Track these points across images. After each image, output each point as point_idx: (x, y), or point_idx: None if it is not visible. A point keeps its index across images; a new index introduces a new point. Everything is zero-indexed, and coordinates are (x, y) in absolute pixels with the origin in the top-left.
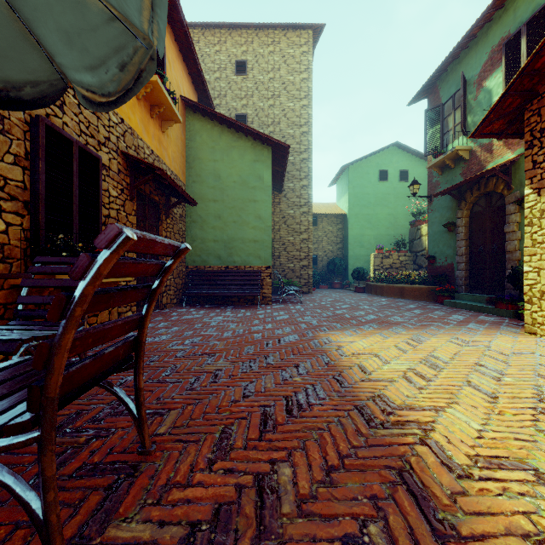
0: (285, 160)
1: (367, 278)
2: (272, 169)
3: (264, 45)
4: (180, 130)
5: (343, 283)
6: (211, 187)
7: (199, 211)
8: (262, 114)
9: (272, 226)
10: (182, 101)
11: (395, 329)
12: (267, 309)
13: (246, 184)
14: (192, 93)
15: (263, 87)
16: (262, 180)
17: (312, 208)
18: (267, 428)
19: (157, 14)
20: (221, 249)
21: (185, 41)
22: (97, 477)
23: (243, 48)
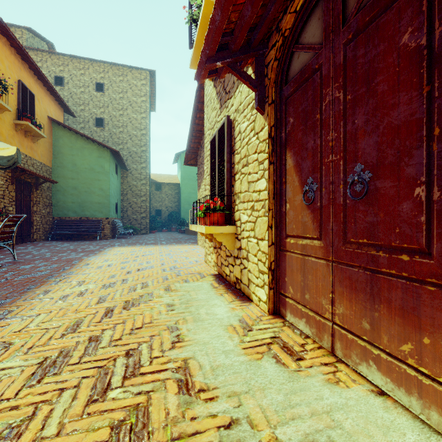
0: (120, 157)
1: (186, 225)
2: (116, 158)
3: (116, 75)
4: (47, 137)
5: (177, 227)
6: (70, 171)
7: (62, 184)
8: (115, 119)
9: (122, 191)
10: (50, 118)
11: (149, 245)
12: (103, 241)
13: (93, 170)
14: (58, 110)
15: (116, 102)
16: (104, 168)
17: (160, 178)
18: (53, 260)
19: (19, 161)
20: (77, 207)
21: (50, 87)
22: (3, 265)
23: (102, 75)
